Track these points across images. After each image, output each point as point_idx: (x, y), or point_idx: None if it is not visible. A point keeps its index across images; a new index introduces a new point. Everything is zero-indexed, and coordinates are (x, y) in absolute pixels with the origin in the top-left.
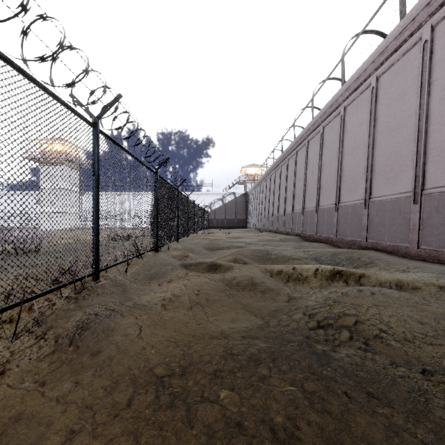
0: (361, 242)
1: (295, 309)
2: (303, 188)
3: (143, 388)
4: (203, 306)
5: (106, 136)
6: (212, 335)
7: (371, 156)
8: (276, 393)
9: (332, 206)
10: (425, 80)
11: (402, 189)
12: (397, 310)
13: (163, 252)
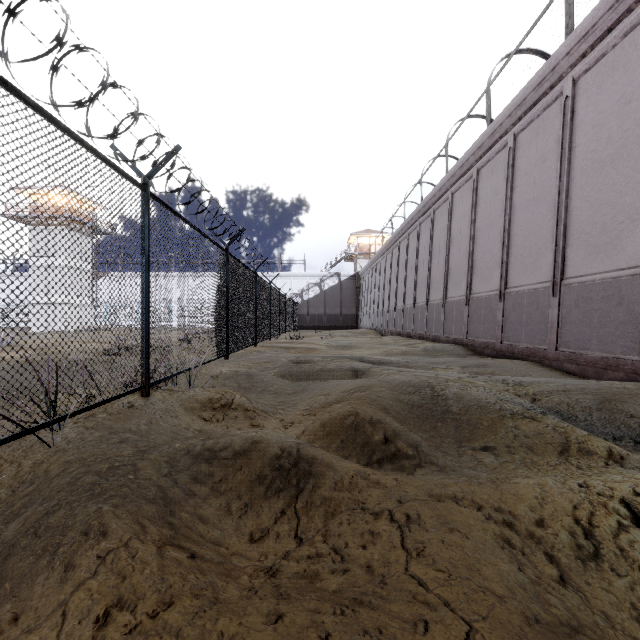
0: None
1: None
2: (468, 256)
3: None
4: None
5: None
6: None
7: None
8: None
9: (541, 287)
10: None
11: None
12: None
13: (170, 393)
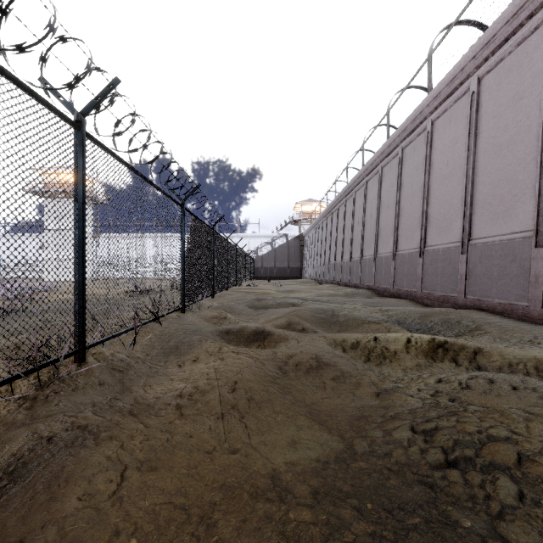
0: (458, 298)
1: (393, 418)
2: (375, 227)
3: None
4: (242, 414)
5: (98, 144)
6: (256, 484)
7: (471, 183)
8: None
9: (414, 251)
10: None
11: (517, 227)
12: None
13: (192, 312)
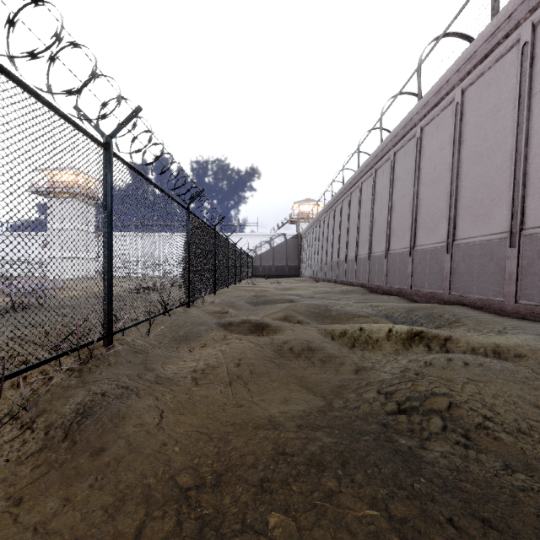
0: (443, 295)
1: (365, 385)
2: (369, 227)
3: (160, 508)
4: (245, 382)
5: (121, 161)
6: (257, 423)
7: (455, 187)
8: (350, 522)
9: (405, 251)
10: (525, 92)
11: (494, 229)
12: (502, 388)
13: (197, 307)
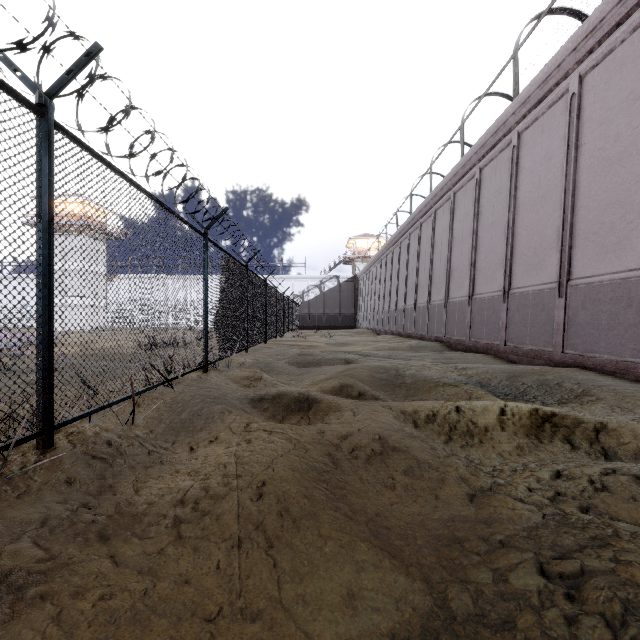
0: (553, 353)
1: (505, 546)
2: (446, 266)
3: None
4: (270, 540)
5: (76, 142)
6: None
7: (571, 208)
8: None
9: (496, 295)
10: None
11: (633, 263)
12: None
13: (218, 371)
